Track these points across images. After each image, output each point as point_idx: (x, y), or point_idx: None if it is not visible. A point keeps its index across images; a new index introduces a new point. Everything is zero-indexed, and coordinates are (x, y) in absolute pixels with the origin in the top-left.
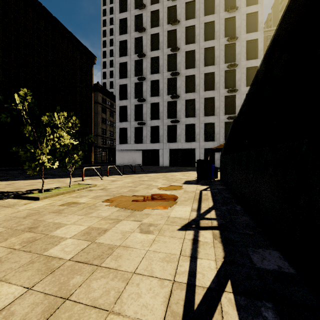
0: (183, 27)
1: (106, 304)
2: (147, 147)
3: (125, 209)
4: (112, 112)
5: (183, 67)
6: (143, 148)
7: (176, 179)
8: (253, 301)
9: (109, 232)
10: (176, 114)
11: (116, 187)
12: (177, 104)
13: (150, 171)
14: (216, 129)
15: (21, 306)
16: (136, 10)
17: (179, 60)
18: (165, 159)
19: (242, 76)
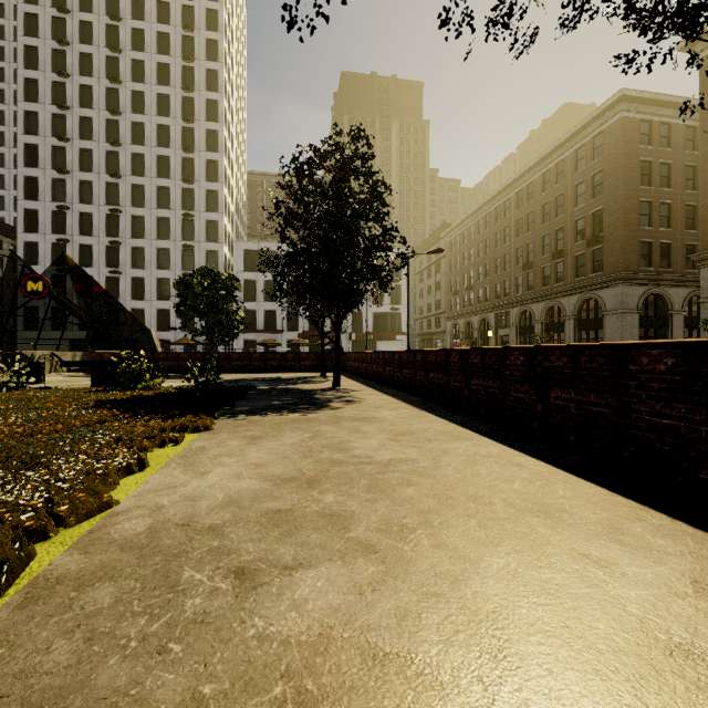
0: (128, 183)
1: None
2: (74, 336)
3: None
4: None
5: (129, 235)
6: (68, 337)
7: None
8: None
9: None
10: (119, 294)
11: None
12: (121, 281)
13: None
14: (172, 318)
15: None
16: (55, 139)
17: (123, 224)
18: None
19: (202, 259)
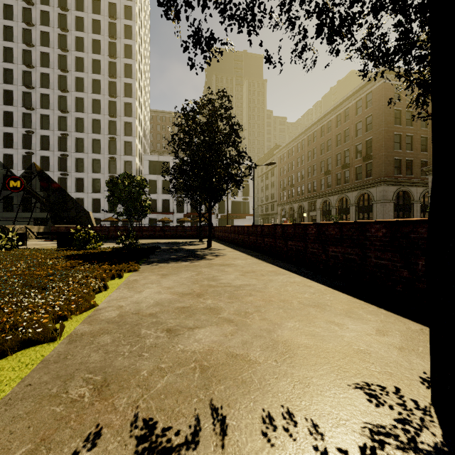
0: (73, 117)
1: None
2: (37, 215)
3: None
4: None
5: (74, 150)
6: (33, 216)
7: None
8: None
9: None
10: (67, 189)
11: None
12: (68, 180)
13: None
14: (102, 204)
15: None
16: (24, 87)
17: (69, 143)
18: None
19: (121, 166)
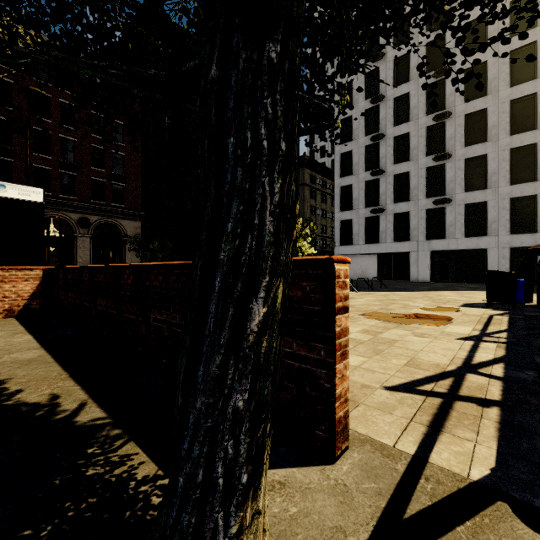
0: None
1: (408, 355)
2: (388, 249)
3: (389, 322)
4: (325, 195)
5: (460, 99)
6: (380, 250)
7: (448, 300)
8: (520, 369)
9: (385, 333)
10: (444, 188)
11: (361, 305)
12: (447, 169)
13: (396, 288)
14: None
15: (358, 349)
16: None
17: (450, 89)
18: (422, 269)
19: None
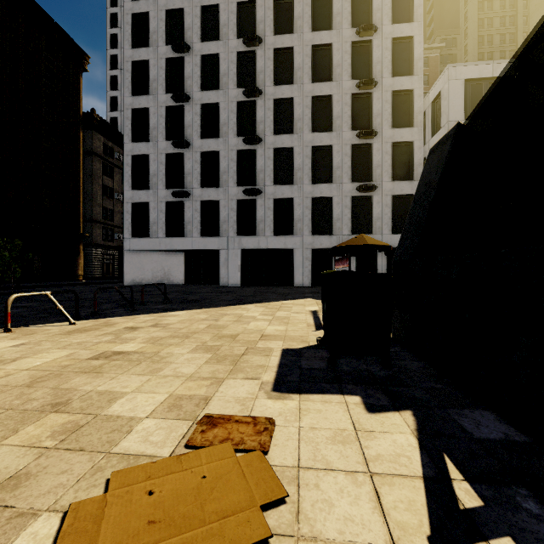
0: None
1: None
2: (194, 244)
3: None
4: None
5: (270, 80)
6: (185, 246)
7: (249, 340)
8: None
9: None
10: (255, 178)
11: None
12: (258, 156)
13: (187, 300)
14: (336, 211)
15: None
16: None
17: (261, 65)
18: (233, 270)
19: (384, 107)
